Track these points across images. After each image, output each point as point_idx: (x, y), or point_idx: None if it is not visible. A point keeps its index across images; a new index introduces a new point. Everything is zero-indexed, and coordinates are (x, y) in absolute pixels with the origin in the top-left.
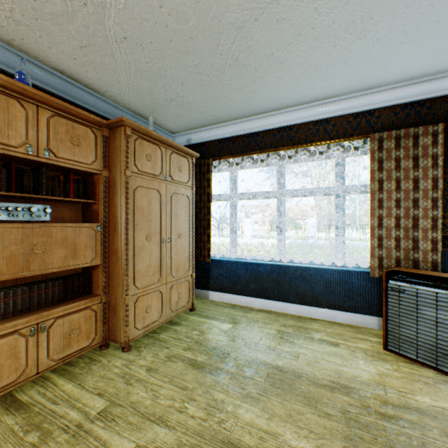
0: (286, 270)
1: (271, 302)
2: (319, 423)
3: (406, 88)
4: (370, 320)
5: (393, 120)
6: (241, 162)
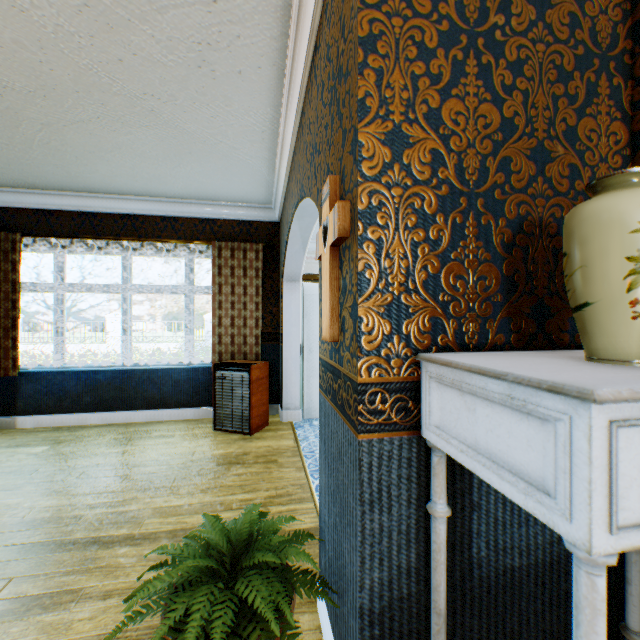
0: (132, 375)
1: (113, 414)
2: (123, 486)
3: (240, 208)
4: None
5: (232, 233)
6: (71, 245)
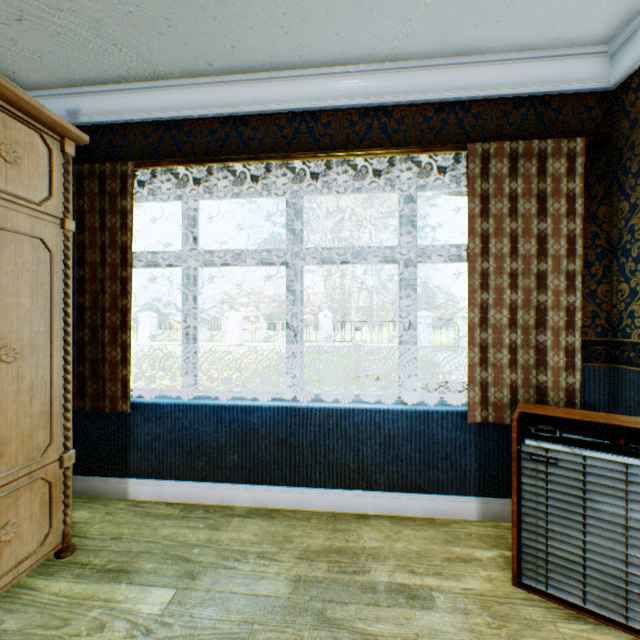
0: (307, 418)
1: (275, 491)
2: None
3: (526, 66)
4: (465, 504)
5: (502, 126)
6: (207, 180)
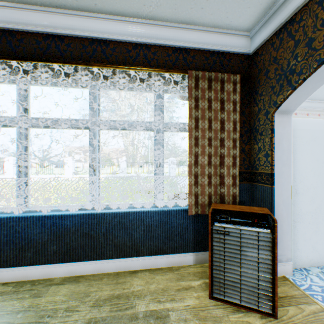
0: (102, 219)
1: (81, 264)
2: None
3: (215, 35)
4: (187, 257)
5: (205, 64)
6: (34, 72)
